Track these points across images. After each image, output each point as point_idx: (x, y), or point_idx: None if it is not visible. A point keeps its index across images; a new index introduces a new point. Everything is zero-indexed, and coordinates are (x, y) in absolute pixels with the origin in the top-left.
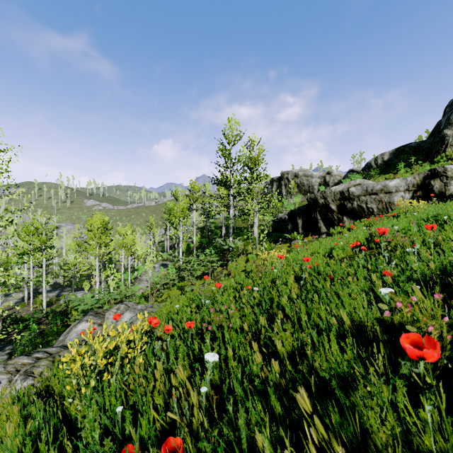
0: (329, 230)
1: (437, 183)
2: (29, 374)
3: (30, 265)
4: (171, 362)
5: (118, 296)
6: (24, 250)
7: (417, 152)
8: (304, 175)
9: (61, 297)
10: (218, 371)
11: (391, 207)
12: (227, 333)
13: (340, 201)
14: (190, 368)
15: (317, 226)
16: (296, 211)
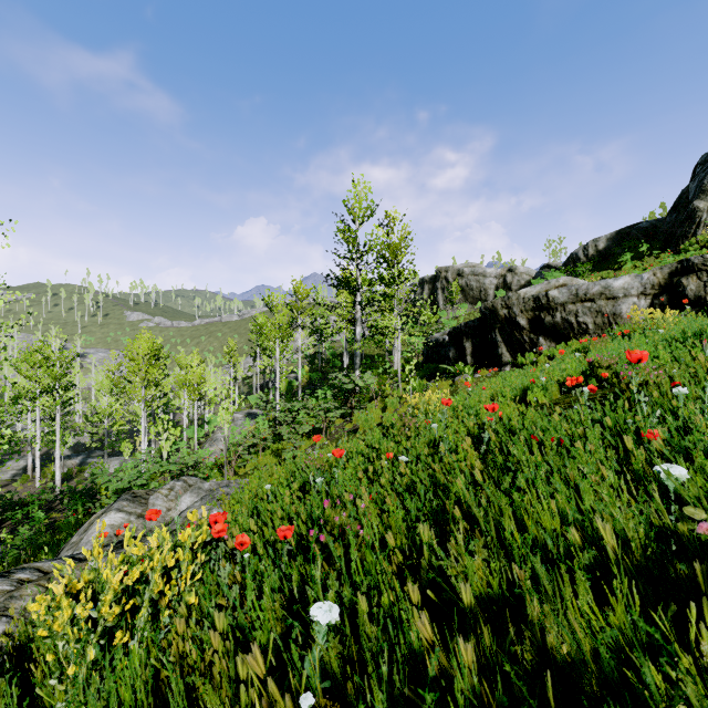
0: (516, 359)
1: (691, 283)
2: (1, 612)
3: (36, 415)
4: (248, 607)
5: (174, 467)
6: (18, 392)
7: (650, 237)
8: (473, 274)
9: (87, 467)
10: (338, 633)
11: (617, 322)
12: (356, 553)
13: (534, 312)
14: (285, 619)
15: (496, 352)
16: (463, 328)
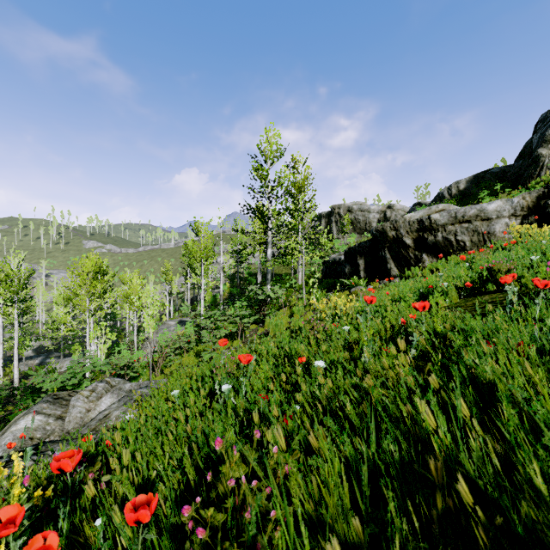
0: (402, 272)
1: None
2: None
3: None
4: None
5: (106, 368)
6: None
7: (500, 179)
8: (360, 210)
9: None
10: None
11: (491, 239)
12: None
13: (418, 233)
14: None
15: (386, 267)
16: (357, 248)
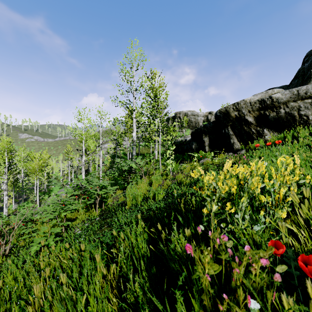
0: (245, 146)
1: None
2: None
3: None
4: None
5: None
6: None
7: None
8: (192, 115)
9: None
10: None
11: None
12: None
13: (259, 111)
14: None
15: (229, 142)
16: (202, 128)
